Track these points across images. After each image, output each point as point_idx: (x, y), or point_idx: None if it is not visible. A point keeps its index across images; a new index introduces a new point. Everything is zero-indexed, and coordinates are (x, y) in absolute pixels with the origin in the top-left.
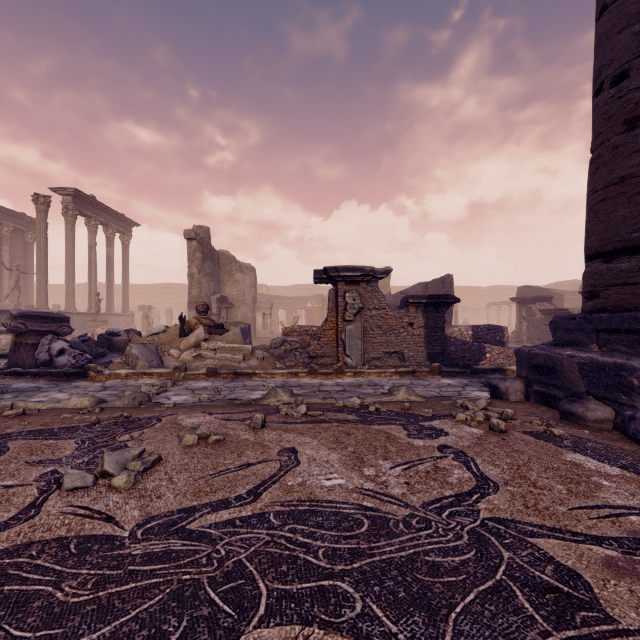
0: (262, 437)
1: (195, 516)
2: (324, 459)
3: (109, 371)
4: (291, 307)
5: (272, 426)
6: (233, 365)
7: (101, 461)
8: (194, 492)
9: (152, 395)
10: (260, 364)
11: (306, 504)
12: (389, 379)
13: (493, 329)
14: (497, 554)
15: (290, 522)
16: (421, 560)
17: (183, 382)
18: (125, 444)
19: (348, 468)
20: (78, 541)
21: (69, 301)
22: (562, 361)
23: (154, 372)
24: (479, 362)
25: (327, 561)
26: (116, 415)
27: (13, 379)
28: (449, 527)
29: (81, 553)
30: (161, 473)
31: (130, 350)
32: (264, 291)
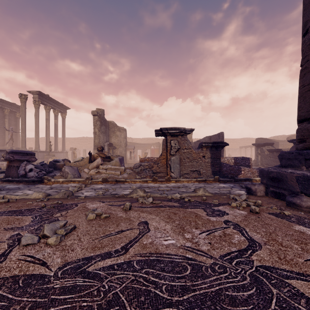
0: (129, 215)
1: (92, 262)
2: (163, 228)
3: (54, 179)
4: (143, 148)
5: (135, 209)
6: (115, 177)
7: (43, 229)
8: (92, 247)
9: (74, 192)
10: (128, 176)
11: (154, 255)
12: (193, 184)
13: (244, 159)
14: (269, 290)
15: (145, 267)
16: (224, 294)
17: (90, 185)
18: (57, 218)
19: (176, 233)
20: (24, 278)
21: (36, 145)
22: (286, 175)
23: (76, 180)
24: (238, 175)
25: (168, 294)
26: (54, 202)
27: (7, 183)
28: (237, 271)
29: (25, 286)
30: (75, 235)
31: (64, 169)
32: (130, 141)
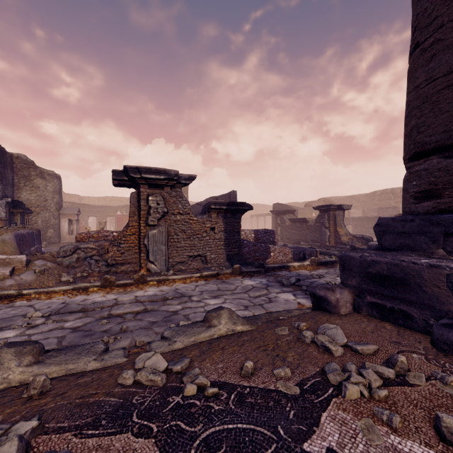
0: None
1: None
2: None
3: None
4: (101, 215)
5: None
6: None
7: None
8: None
9: None
10: (37, 278)
11: None
12: (195, 285)
13: (268, 232)
14: None
15: None
16: None
17: None
18: None
19: None
20: None
21: None
22: (420, 272)
23: None
24: (266, 260)
25: None
26: None
27: None
28: None
29: None
30: None
31: None
32: (76, 200)
